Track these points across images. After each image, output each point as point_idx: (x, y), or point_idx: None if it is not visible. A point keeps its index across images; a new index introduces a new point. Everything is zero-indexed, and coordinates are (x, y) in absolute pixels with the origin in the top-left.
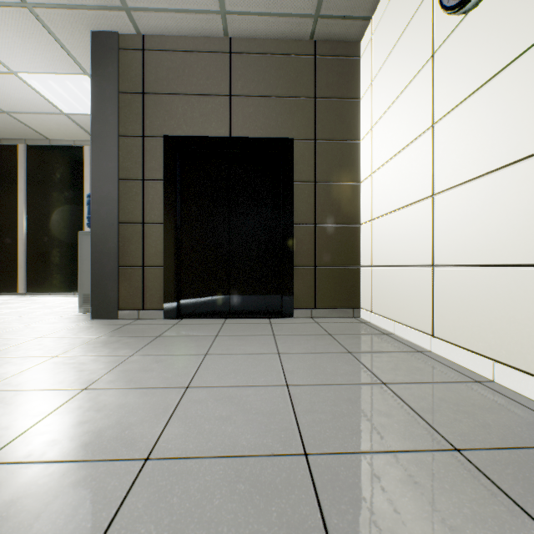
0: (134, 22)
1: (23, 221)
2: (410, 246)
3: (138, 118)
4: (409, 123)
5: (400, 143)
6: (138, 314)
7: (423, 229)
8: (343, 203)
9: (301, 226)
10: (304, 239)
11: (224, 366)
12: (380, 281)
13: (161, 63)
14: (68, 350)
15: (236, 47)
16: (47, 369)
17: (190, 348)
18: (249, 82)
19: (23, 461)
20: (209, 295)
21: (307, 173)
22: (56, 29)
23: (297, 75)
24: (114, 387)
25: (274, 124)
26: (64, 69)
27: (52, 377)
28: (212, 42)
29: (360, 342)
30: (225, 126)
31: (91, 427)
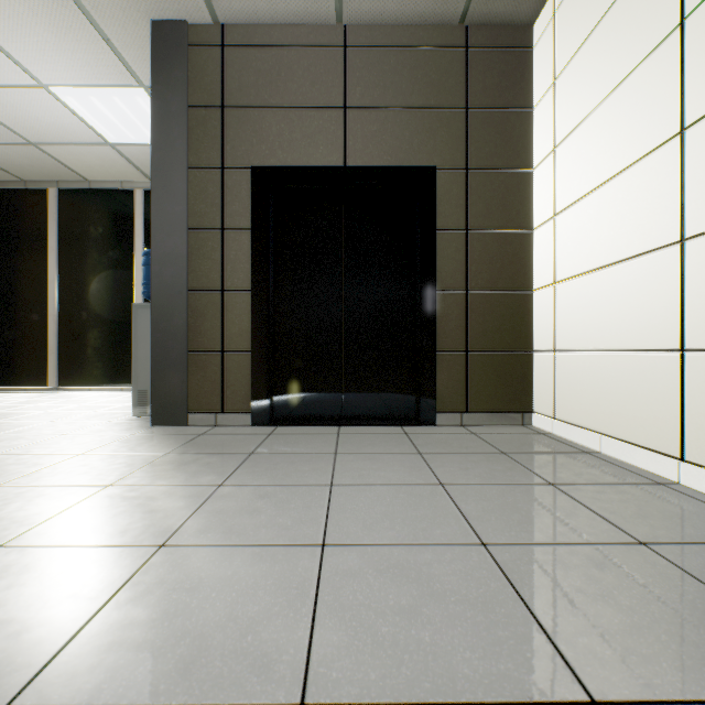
0: (211, 5)
1: (55, 291)
2: (632, 321)
3: (215, 143)
4: (630, 133)
5: (613, 165)
6: (216, 418)
7: (661, 293)
8: (507, 259)
9: (446, 294)
10: (450, 313)
11: (368, 506)
12: (570, 373)
13: (247, 64)
14: (125, 474)
15: (353, 38)
16: (100, 507)
17: (304, 473)
18: (371, 87)
19: (80, 704)
20: (313, 393)
21: (455, 218)
22: (102, 20)
23: (440, 76)
24: (208, 543)
25: (408, 148)
26: (112, 79)
27: (108, 522)
28: (319, 33)
29: (557, 466)
30: (338, 151)
31: (186, 626)
